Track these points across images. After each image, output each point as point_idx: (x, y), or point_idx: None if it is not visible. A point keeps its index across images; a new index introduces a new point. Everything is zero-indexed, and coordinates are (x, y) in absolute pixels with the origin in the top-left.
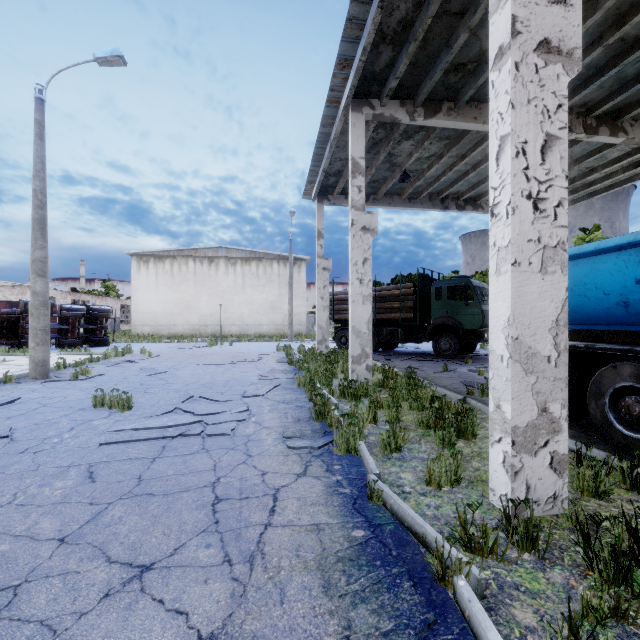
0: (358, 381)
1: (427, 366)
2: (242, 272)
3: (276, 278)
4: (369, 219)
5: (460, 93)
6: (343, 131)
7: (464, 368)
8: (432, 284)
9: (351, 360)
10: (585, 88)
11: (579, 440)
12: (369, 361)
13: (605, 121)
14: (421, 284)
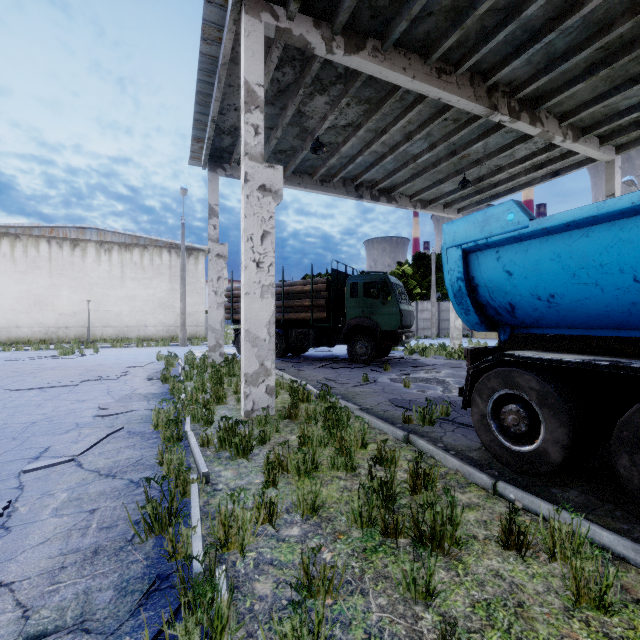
0: (254, 410)
1: (344, 376)
2: (120, 261)
3: (167, 270)
4: (271, 176)
5: (389, 28)
6: (236, 58)
7: (385, 377)
8: (347, 279)
9: (244, 380)
10: (517, 57)
11: (602, 518)
12: (271, 380)
13: (526, 107)
14: (335, 279)
